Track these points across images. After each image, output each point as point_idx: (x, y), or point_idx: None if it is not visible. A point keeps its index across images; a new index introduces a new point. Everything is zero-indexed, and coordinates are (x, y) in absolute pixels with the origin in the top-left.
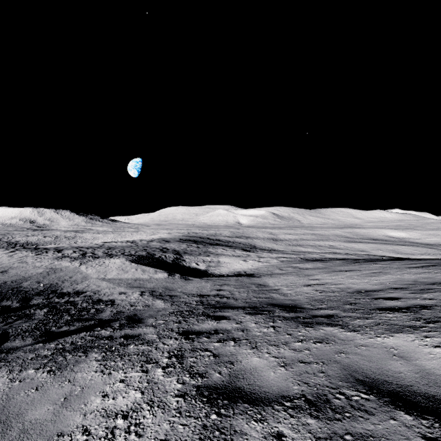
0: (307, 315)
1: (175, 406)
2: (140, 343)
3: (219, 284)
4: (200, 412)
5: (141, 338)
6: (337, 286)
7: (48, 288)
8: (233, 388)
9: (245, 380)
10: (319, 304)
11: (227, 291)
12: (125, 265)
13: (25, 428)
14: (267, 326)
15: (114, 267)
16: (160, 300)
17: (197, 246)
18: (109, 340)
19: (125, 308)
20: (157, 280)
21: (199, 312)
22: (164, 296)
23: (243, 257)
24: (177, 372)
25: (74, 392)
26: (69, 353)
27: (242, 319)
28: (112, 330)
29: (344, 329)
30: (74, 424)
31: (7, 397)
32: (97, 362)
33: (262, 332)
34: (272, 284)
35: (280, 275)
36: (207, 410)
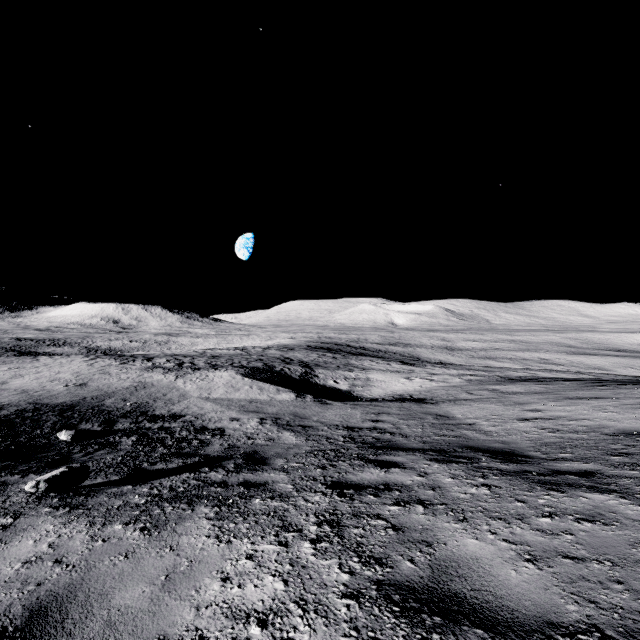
0: (542, 470)
1: (345, 616)
2: (269, 496)
3: (374, 412)
4: (394, 634)
5: (269, 489)
6: (581, 424)
7: (137, 408)
8: (444, 594)
9: (463, 579)
10: (556, 451)
11: (389, 423)
12: (236, 380)
13: (111, 620)
14: (475, 483)
15: (221, 382)
16: (289, 432)
17: (333, 356)
18: (223, 488)
19: (240, 441)
20: (281, 403)
21: (352, 453)
22: (294, 426)
23: (405, 373)
24: (336, 551)
25: (179, 567)
26: (169, 504)
27: (426, 469)
28: (225, 473)
29: (628, 499)
30: (183, 622)
31: (86, 564)
32: (209, 521)
33: (469, 493)
34: (460, 415)
35: (471, 402)
36: (406, 631)
